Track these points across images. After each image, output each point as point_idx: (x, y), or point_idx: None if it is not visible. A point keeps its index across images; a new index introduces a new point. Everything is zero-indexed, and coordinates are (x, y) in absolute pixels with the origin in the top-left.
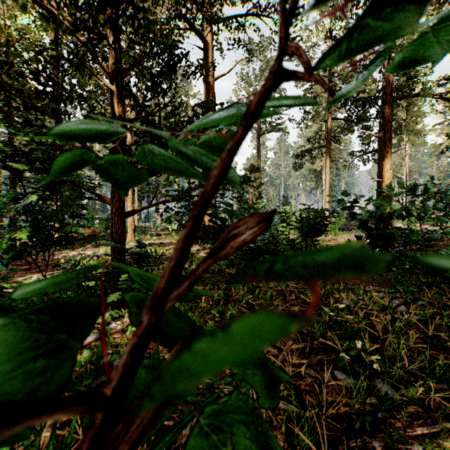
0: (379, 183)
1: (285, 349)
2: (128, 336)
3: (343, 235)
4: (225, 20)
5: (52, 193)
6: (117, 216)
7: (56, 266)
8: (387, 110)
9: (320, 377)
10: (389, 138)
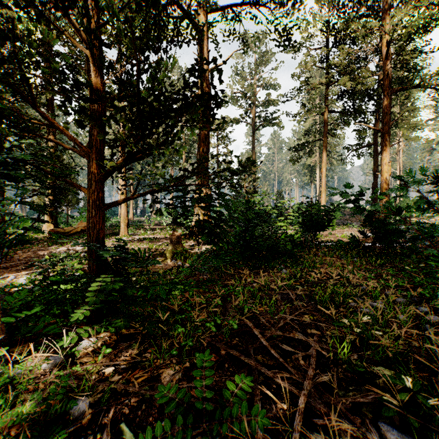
0: (374, 178)
1: (306, 385)
2: (101, 360)
3: (339, 229)
4: (220, 10)
5: (4, 178)
6: (95, 209)
7: (32, 265)
8: (385, 101)
9: (363, 437)
10: (387, 130)
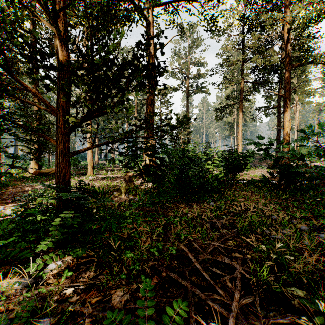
0: (278, 131)
1: (234, 306)
2: (63, 282)
3: (252, 170)
4: (163, 5)
5: None
6: (61, 156)
7: (16, 200)
8: (287, 74)
9: None
10: (288, 96)
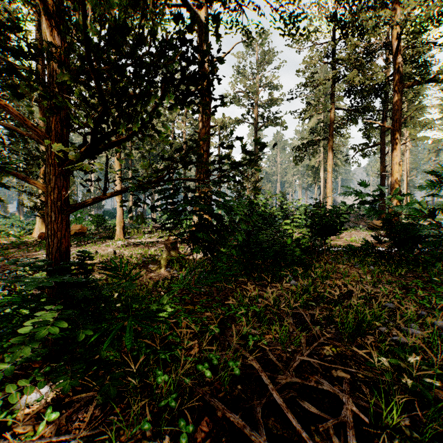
0: (382, 178)
1: None
2: (43, 430)
3: (346, 232)
4: None
5: None
6: (55, 212)
7: None
8: (396, 97)
9: None
10: (398, 128)
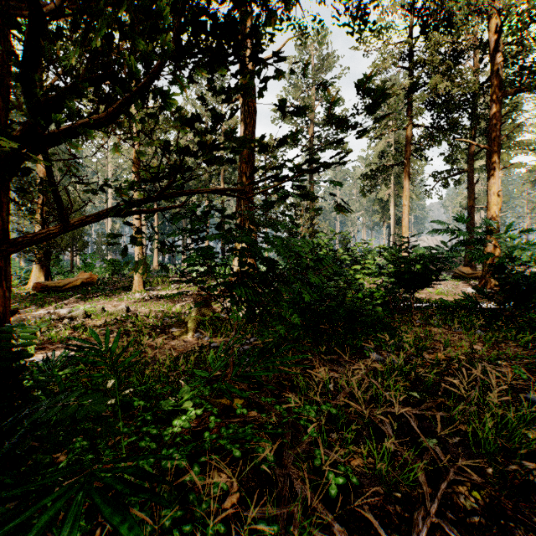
0: (470, 214)
1: None
2: None
3: None
4: None
5: None
6: None
7: None
8: (494, 108)
9: None
10: (497, 148)
